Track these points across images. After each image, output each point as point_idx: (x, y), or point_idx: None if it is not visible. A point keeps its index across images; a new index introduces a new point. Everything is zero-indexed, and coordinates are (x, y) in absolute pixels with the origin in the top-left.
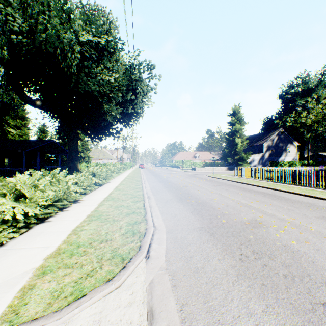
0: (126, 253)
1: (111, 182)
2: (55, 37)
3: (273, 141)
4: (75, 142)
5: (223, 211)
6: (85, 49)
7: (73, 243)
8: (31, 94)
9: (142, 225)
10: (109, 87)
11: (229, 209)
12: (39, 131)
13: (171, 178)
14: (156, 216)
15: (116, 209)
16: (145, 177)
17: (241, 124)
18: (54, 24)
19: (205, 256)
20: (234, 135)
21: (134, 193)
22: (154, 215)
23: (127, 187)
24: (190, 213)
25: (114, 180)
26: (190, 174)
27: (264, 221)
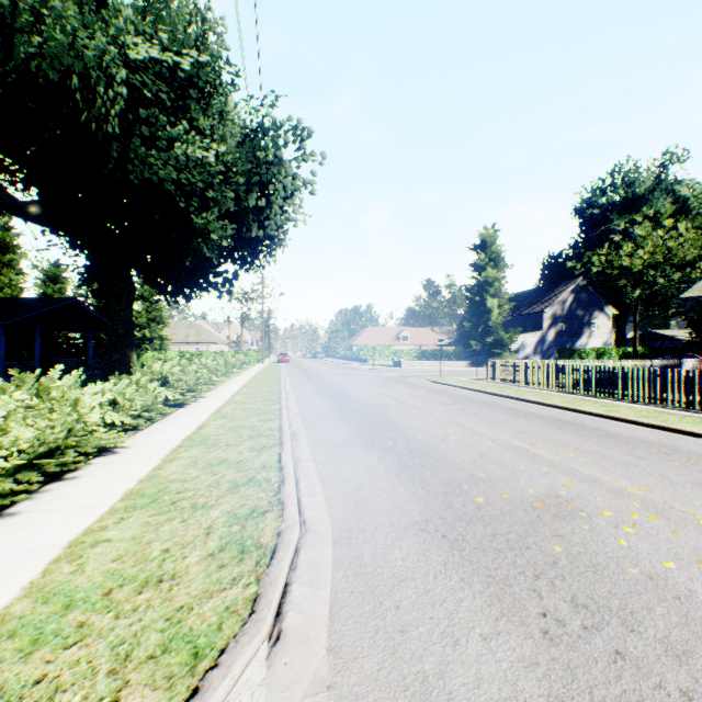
0: (208, 628)
1: (208, 396)
2: (63, 43)
3: (565, 305)
4: (126, 303)
5: (474, 470)
6: (144, 80)
7: (55, 593)
8: (17, 190)
9: (270, 522)
10: (204, 175)
11: (488, 465)
12: (46, 279)
13: (348, 386)
14: (308, 488)
15: (207, 470)
16: (291, 383)
17: (498, 268)
18: (60, 10)
19: (443, 628)
20: (483, 292)
21: (258, 424)
22: (304, 487)
23: (243, 410)
24: (394, 479)
25: (216, 391)
26: (391, 376)
27: (577, 499)
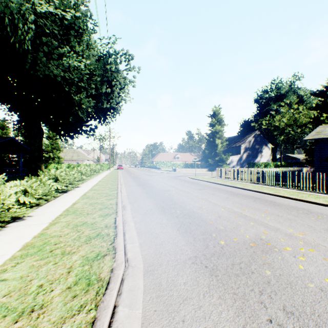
0: None
1: (80, 186)
2: None
3: (250, 143)
4: (38, 139)
5: (217, 225)
6: (46, 24)
7: None
8: None
9: (107, 262)
10: (79, 75)
11: (223, 222)
12: None
13: (151, 181)
14: (130, 238)
15: (74, 229)
16: (123, 179)
17: (221, 125)
18: None
19: None
20: (214, 136)
21: (105, 202)
22: (128, 237)
23: (98, 194)
24: (176, 231)
25: (85, 184)
26: (172, 176)
27: (271, 240)
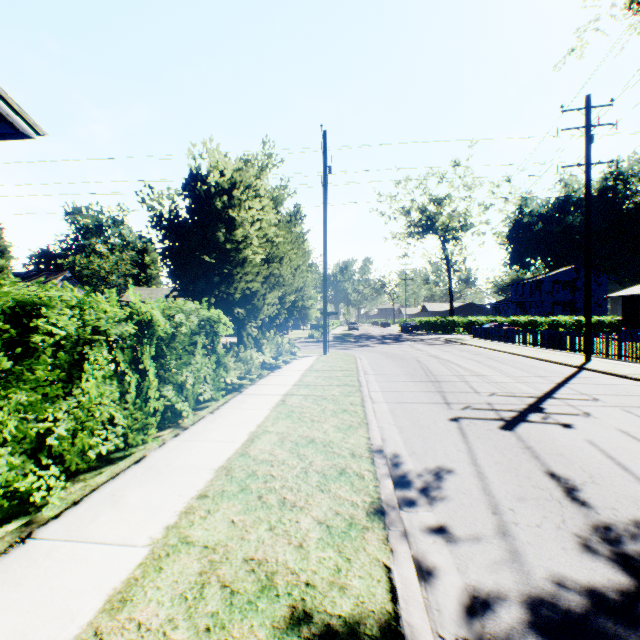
0: None
1: None
2: None
3: None
4: None
5: None
6: None
7: None
8: None
9: None
10: None
11: None
12: None
13: None
14: None
15: None
16: None
17: (6, 258)
18: None
19: None
20: None
21: None
22: None
23: None
24: None
25: None
26: None
27: None
